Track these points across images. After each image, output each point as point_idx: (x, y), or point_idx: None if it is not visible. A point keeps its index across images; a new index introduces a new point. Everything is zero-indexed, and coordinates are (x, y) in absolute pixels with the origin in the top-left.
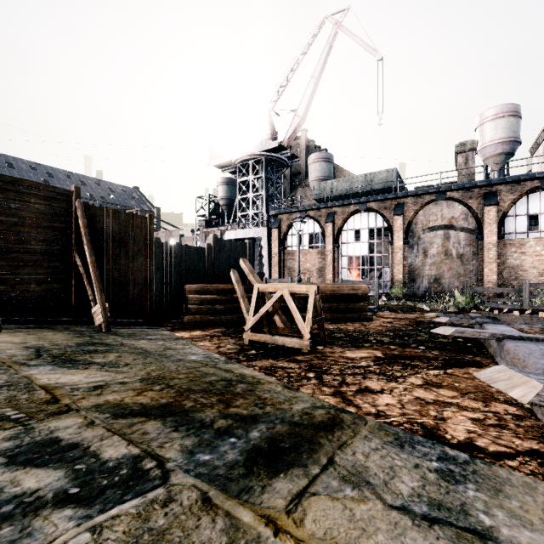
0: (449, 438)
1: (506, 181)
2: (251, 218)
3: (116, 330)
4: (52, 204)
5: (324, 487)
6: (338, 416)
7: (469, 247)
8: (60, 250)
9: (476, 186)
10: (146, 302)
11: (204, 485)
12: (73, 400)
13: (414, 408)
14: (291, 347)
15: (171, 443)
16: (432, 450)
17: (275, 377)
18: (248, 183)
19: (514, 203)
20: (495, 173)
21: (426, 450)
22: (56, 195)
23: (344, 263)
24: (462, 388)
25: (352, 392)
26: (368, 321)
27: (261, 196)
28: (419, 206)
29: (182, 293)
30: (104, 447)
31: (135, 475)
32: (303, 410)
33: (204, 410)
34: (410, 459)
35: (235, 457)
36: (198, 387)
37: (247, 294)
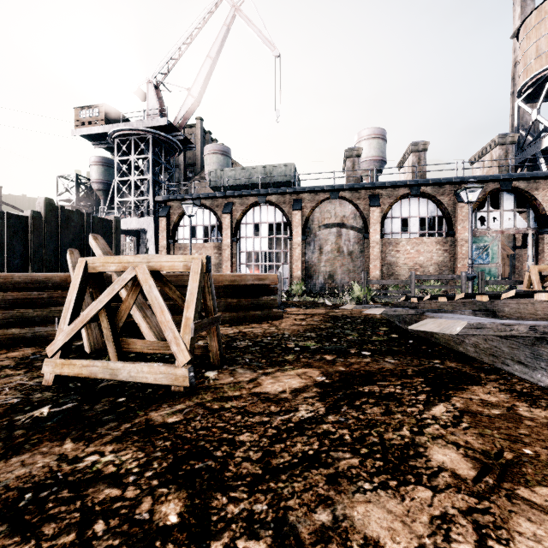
0: None
1: (386, 185)
2: (133, 206)
3: None
4: None
5: None
6: None
7: (357, 245)
8: None
9: (363, 188)
10: None
11: None
12: None
13: None
14: (148, 383)
15: None
16: None
17: None
18: (130, 163)
19: (392, 206)
20: None
21: None
22: None
23: (243, 259)
24: None
25: None
26: (278, 320)
27: (147, 181)
28: (316, 202)
29: None
30: None
31: None
32: None
33: None
34: None
35: None
36: None
37: None
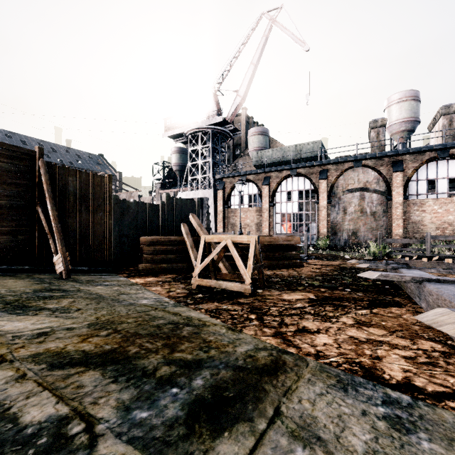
0: (387, 378)
1: (410, 152)
2: (199, 182)
3: (76, 277)
4: (16, 162)
5: (272, 448)
6: (280, 358)
7: (380, 206)
8: (24, 204)
9: (386, 156)
10: (105, 252)
11: (136, 454)
12: (10, 350)
13: (350, 347)
14: (234, 290)
15: (106, 397)
16: (374, 392)
17: (220, 319)
18: (197, 151)
19: (416, 170)
20: (400, 147)
21: (369, 392)
22: (20, 155)
23: (278, 220)
24: (389, 327)
25: (291, 332)
26: (300, 268)
27: (208, 163)
28: (340, 171)
29: (138, 244)
30: (27, 407)
31: (55, 445)
32: (247, 353)
33: (148, 356)
34: (356, 405)
35: (176, 413)
36: (145, 331)
37: (196, 245)
